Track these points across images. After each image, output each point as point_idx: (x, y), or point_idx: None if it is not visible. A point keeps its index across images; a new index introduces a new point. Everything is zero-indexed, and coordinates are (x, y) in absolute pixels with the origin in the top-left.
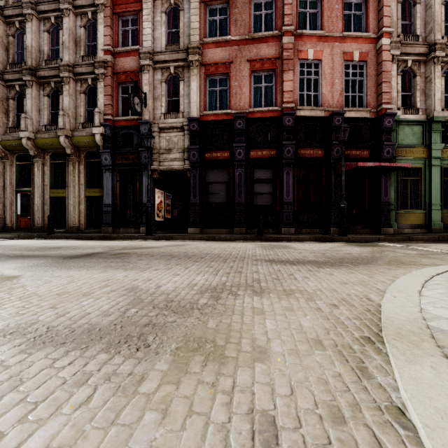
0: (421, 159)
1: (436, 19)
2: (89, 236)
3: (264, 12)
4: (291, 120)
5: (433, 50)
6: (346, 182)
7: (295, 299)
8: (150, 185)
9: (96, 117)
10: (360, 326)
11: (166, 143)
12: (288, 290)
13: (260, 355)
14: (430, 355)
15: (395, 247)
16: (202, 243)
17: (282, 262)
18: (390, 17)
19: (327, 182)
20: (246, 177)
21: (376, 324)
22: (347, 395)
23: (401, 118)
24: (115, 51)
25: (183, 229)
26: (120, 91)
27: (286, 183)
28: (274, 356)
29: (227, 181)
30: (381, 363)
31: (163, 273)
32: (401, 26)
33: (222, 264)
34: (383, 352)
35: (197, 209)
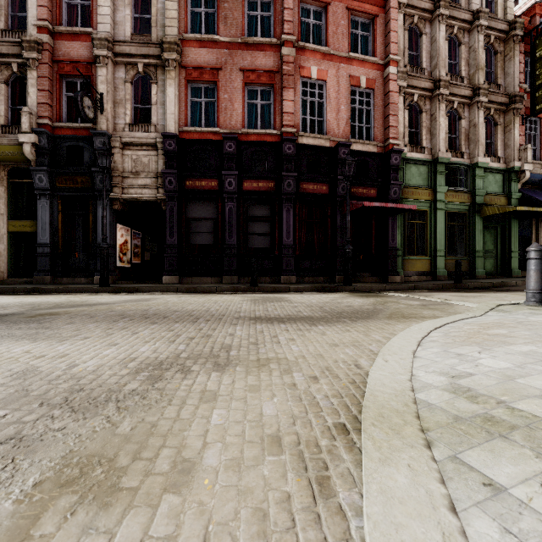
0: (426, 202)
1: (441, 54)
2: (10, 289)
3: (260, 13)
4: (292, 148)
5: (438, 86)
6: (352, 223)
7: (268, 373)
8: (109, 219)
9: (24, 119)
10: (338, 407)
11: (132, 163)
12: (262, 360)
13: (179, 477)
14: (410, 447)
15: (399, 297)
16: (176, 296)
17: (269, 320)
18: (397, 44)
19: (332, 223)
20: (239, 213)
21: (357, 402)
22: (288, 538)
23: (408, 156)
24: (56, 30)
25: (158, 277)
26: (64, 87)
27: (286, 223)
28: (200, 476)
29: (215, 218)
30: (350, 467)
31: (93, 343)
32: (408, 57)
33: (190, 325)
34: (356, 447)
35: (174, 252)
